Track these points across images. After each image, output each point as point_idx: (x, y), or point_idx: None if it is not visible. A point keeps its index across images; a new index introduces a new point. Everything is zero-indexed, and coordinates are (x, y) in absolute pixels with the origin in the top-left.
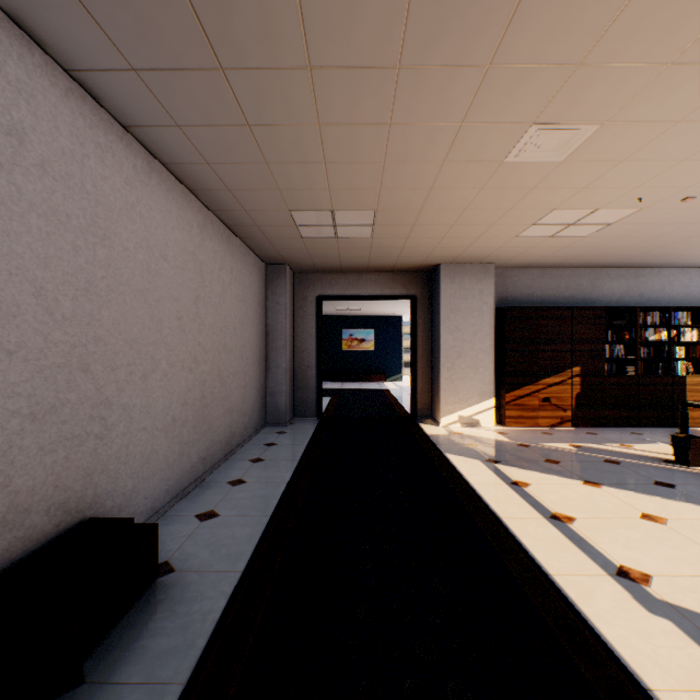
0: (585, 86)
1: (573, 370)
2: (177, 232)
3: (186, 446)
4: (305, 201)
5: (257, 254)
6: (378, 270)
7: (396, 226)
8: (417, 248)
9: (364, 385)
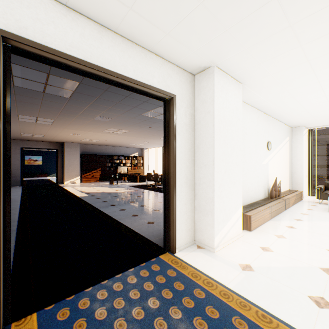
0: (76, 133)
1: (99, 169)
2: None
3: None
4: (26, 132)
5: None
6: (45, 141)
7: (50, 137)
8: (57, 139)
9: (38, 178)
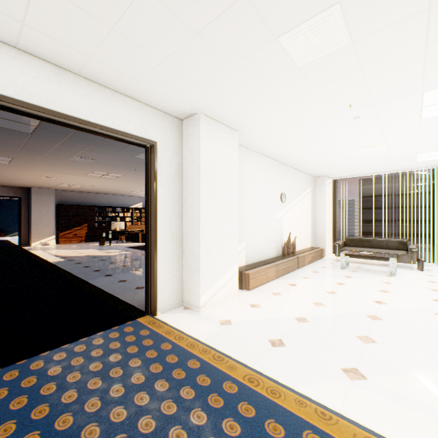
0: (48, 175)
1: (85, 225)
2: None
3: None
4: None
5: None
6: (0, 186)
7: (8, 180)
8: (19, 184)
9: None
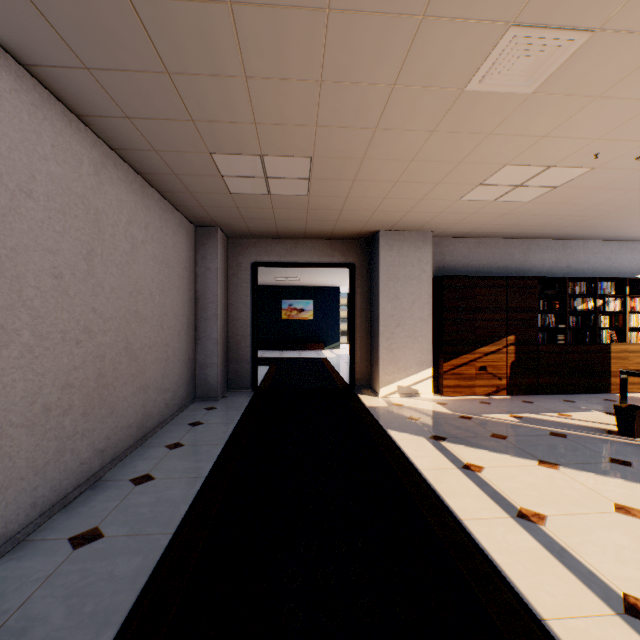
0: None
1: (508, 338)
2: (53, 164)
3: (70, 440)
4: (228, 141)
5: (183, 213)
6: (316, 237)
7: (335, 182)
8: (356, 211)
9: (303, 354)
